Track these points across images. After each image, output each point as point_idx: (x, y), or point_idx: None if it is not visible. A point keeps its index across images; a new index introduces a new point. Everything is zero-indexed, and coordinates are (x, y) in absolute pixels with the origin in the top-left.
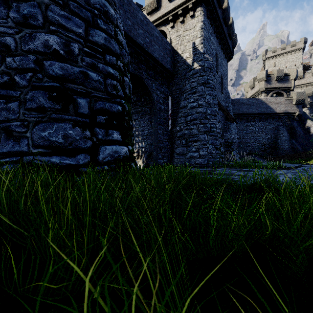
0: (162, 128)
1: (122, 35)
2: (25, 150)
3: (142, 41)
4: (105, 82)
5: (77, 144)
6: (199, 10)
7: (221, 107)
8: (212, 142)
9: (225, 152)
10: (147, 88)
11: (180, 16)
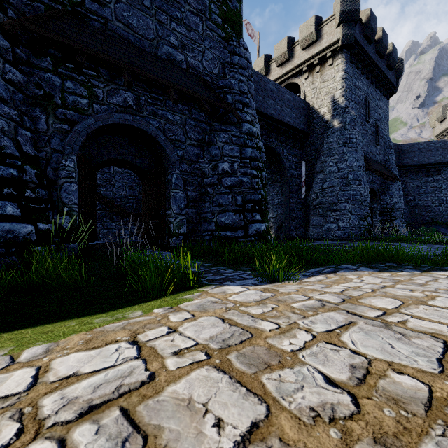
0: (295, 196)
1: (260, 139)
2: (214, 228)
3: (272, 111)
4: (251, 181)
5: (237, 224)
6: (340, 57)
7: (370, 168)
8: (356, 212)
9: (382, 221)
10: (278, 156)
11: (316, 66)
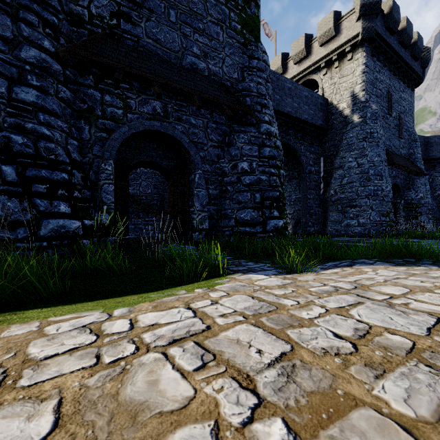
0: (312, 192)
1: (278, 138)
2: (234, 224)
3: (289, 109)
4: (269, 179)
5: (255, 220)
6: (360, 51)
7: (392, 163)
8: (377, 207)
9: (406, 217)
10: (295, 153)
11: (334, 62)
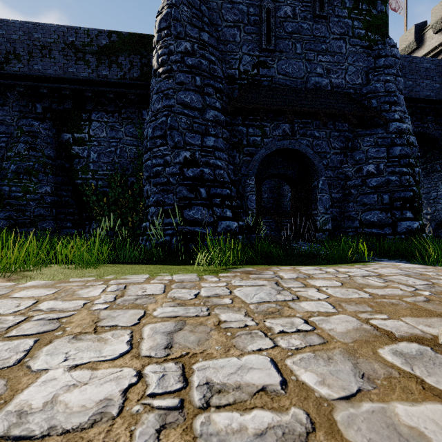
0: None
1: (411, 134)
2: (358, 226)
3: (427, 92)
4: (400, 179)
5: (383, 222)
6: None
7: None
8: None
9: None
10: (436, 142)
11: None
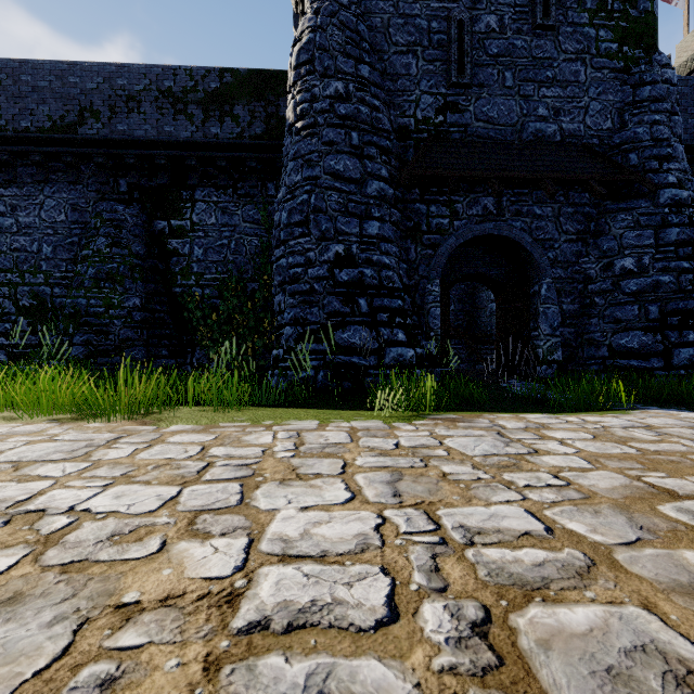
0: None
1: None
2: (606, 355)
3: None
4: (678, 280)
5: (648, 349)
6: None
7: None
8: None
9: None
10: None
11: None
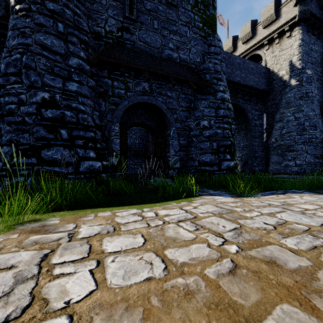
0: (257, 140)
1: (229, 102)
2: (197, 164)
3: (238, 78)
4: (223, 132)
5: (213, 162)
6: (297, 29)
7: None
8: (311, 152)
9: None
10: (243, 111)
11: (275, 39)
